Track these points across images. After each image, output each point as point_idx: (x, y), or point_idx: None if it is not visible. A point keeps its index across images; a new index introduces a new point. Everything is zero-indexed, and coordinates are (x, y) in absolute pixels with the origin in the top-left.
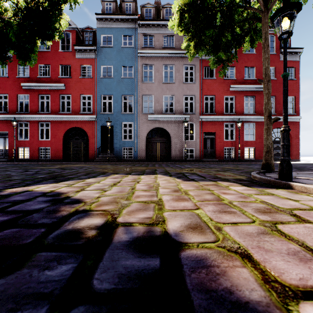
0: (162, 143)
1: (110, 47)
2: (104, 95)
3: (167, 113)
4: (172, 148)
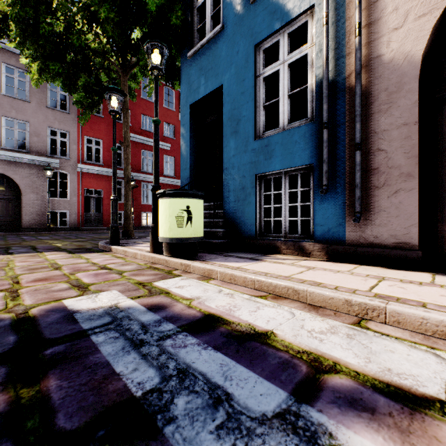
0: (0, 199)
1: None
2: None
3: (11, 149)
4: (24, 210)
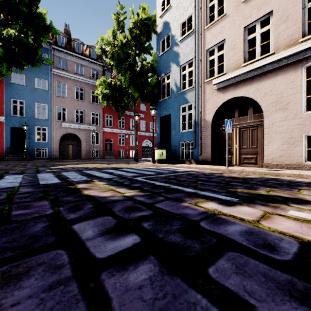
0: (73, 145)
1: None
2: (15, 99)
3: (78, 123)
4: (82, 150)
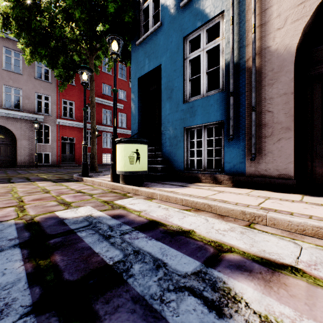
0: (1, 144)
1: None
2: None
3: (9, 108)
4: (18, 152)
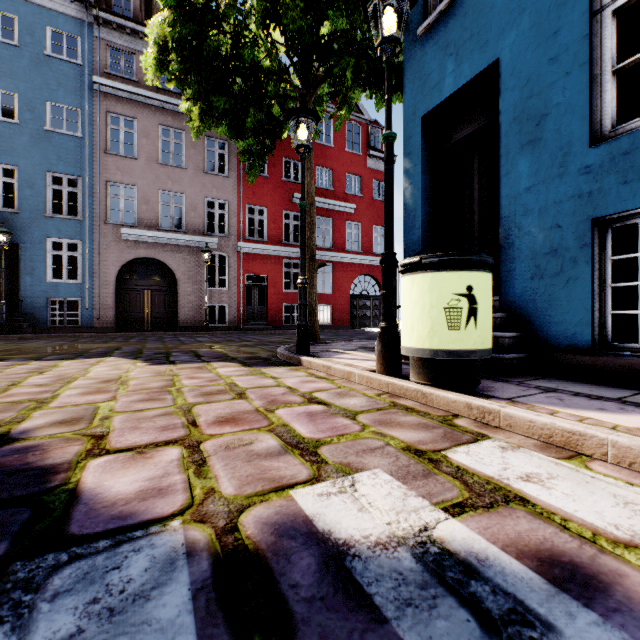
0: (156, 291)
1: (11, 45)
2: None
3: (168, 229)
4: (180, 304)
